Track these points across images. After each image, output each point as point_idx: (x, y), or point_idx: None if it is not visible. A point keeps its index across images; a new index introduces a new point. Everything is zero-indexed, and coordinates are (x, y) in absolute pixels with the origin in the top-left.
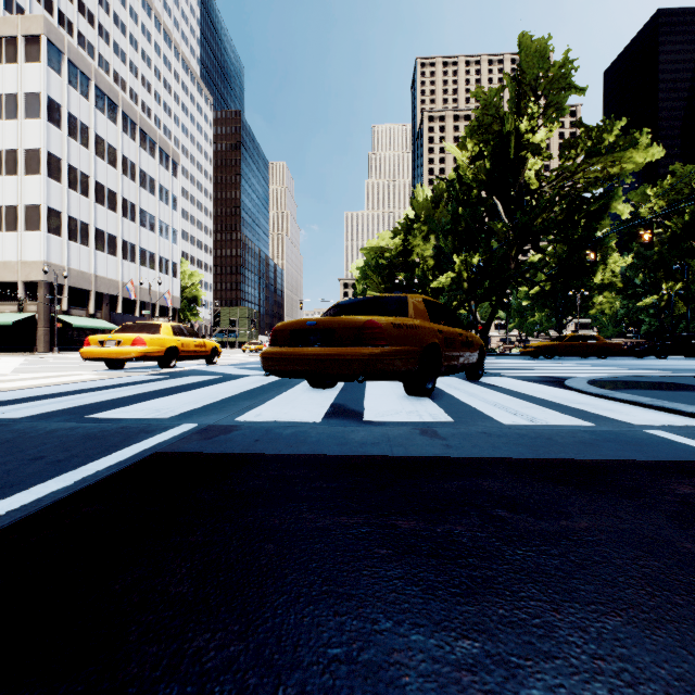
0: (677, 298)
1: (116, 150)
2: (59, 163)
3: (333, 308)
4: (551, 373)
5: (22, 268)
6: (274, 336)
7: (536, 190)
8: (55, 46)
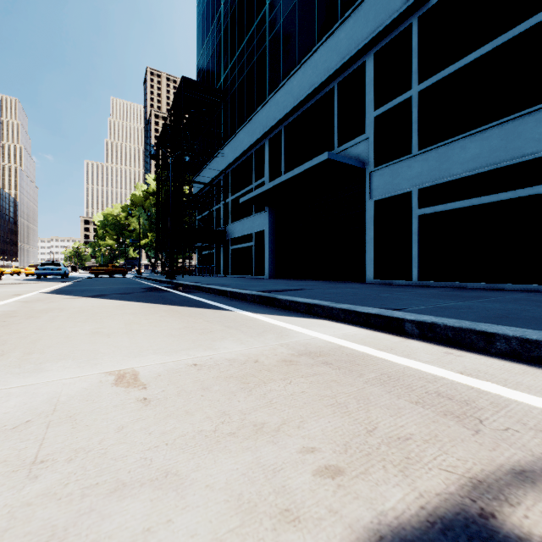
0: None
1: None
2: None
3: (99, 266)
4: None
5: None
6: (91, 270)
7: None
8: None
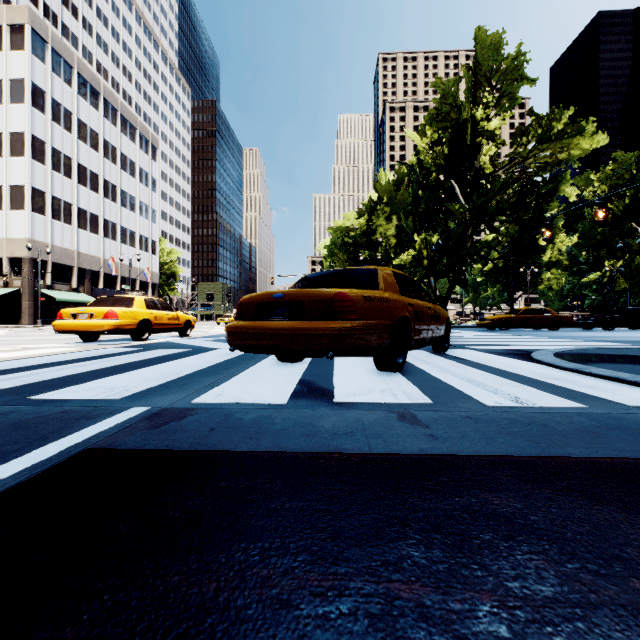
0: (618, 274)
1: (98, 134)
2: (43, 146)
3: (302, 281)
4: (512, 345)
5: (7, 245)
6: (239, 309)
7: (491, 174)
8: (39, 35)
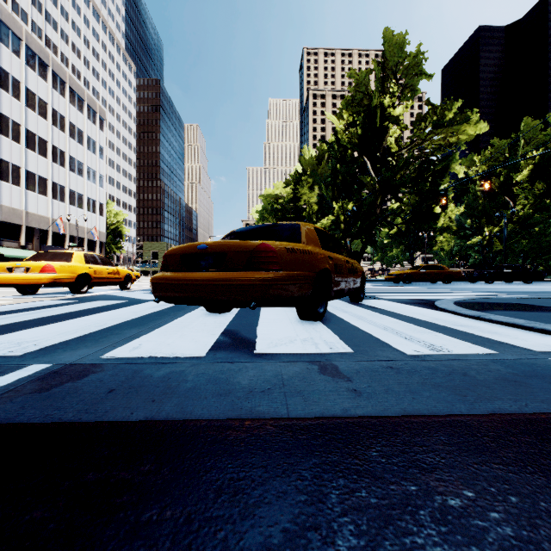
0: (495, 238)
1: (47, 103)
2: None
3: (229, 235)
4: (416, 295)
5: None
6: (164, 260)
7: (396, 153)
8: None
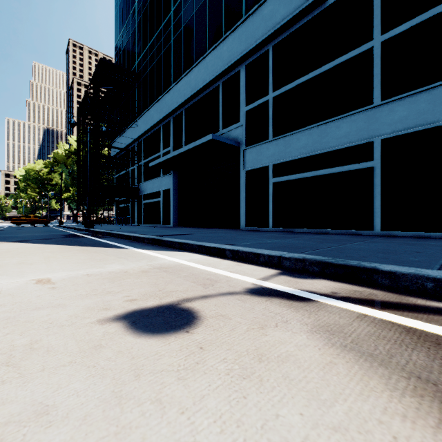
0: None
1: None
2: None
3: (20, 216)
4: None
5: None
6: (13, 220)
7: None
8: None
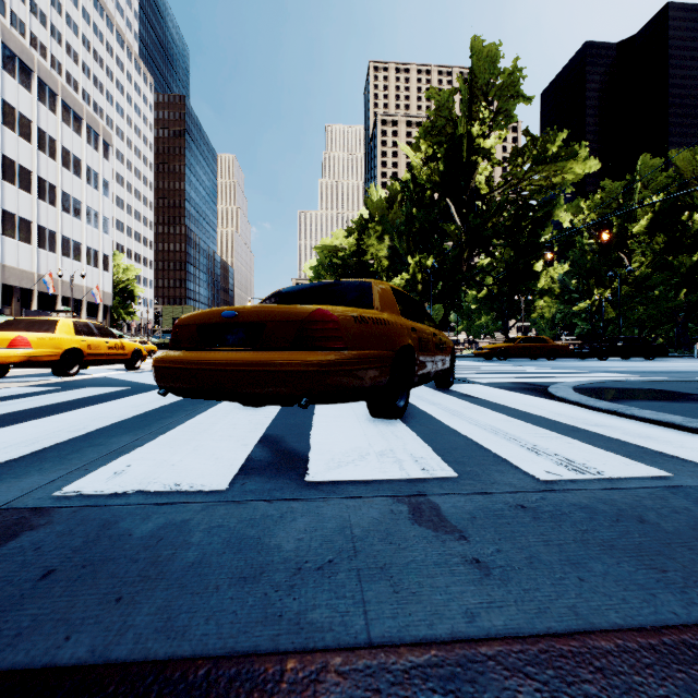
0: (606, 303)
1: (31, 121)
2: None
3: (271, 297)
4: (519, 377)
5: None
6: (174, 333)
7: (487, 195)
8: None
